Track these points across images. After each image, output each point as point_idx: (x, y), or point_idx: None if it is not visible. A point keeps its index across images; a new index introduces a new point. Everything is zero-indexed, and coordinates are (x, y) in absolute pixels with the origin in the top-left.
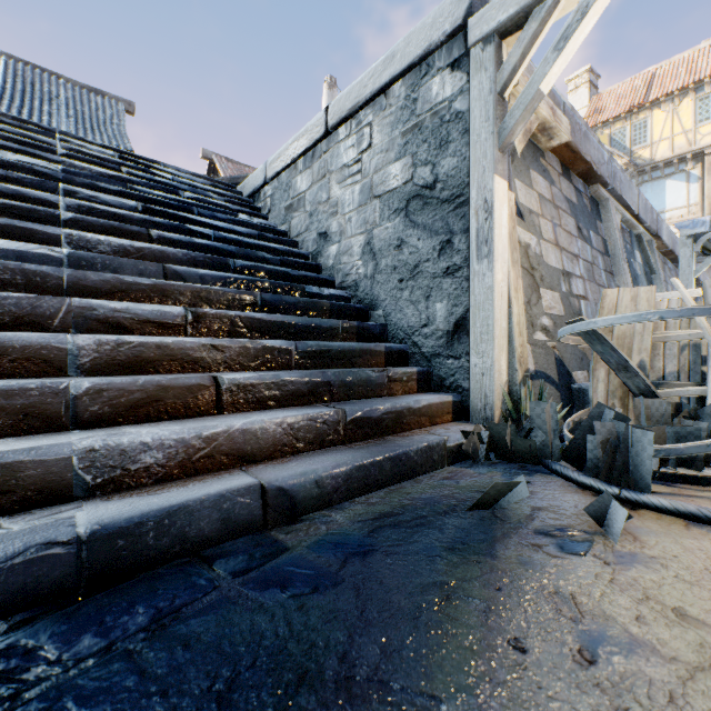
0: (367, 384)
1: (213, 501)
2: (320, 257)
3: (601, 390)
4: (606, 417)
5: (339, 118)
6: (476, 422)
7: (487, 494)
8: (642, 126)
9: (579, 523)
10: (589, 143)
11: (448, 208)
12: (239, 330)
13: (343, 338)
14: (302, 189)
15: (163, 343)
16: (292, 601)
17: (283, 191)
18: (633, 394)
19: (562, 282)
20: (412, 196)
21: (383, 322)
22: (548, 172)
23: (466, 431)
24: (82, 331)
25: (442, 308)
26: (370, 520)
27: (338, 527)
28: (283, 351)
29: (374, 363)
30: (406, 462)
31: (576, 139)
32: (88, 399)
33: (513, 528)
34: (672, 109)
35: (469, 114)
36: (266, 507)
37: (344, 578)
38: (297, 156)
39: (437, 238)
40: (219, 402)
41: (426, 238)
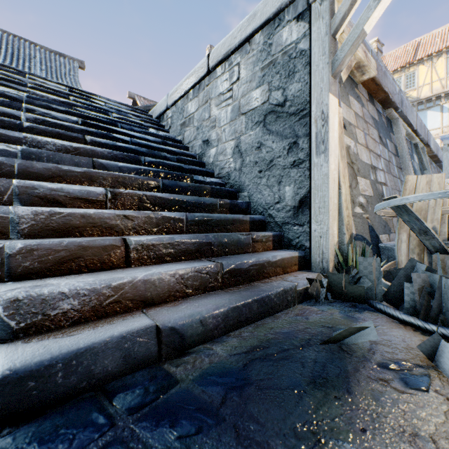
0: (237, 244)
1: (116, 342)
2: (204, 157)
3: (404, 248)
4: (417, 269)
5: (217, 61)
6: (315, 271)
7: (338, 334)
8: (412, 76)
9: (412, 357)
10: (387, 79)
11: (294, 119)
12: (145, 205)
13: (220, 211)
14: (192, 111)
15: (87, 214)
16: (179, 444)
17: (179, 113)
18: (430, 251)
19: (371, 173)
20: (268, 112)
21: (248, 201)
22: (360, 98)
23: (310, 278)
24: (26, 205)
25: (290, 190)
26: (243, 353)
27: (218, 360)
28: (177, 220)
29: (242, 229)
30: (268, 303)
31: (378, 76)
32: (20, 257)
33: (360, 361)
34: (431, 65)
35: (310, 52)
36: (160, 344)
37: (225, 415)
38: (188, 89)
39: (286, 140)
40: (127, 258)
41: (278, 141)
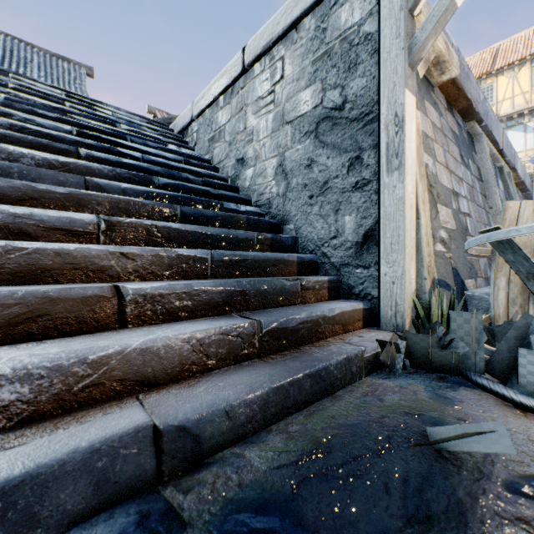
0: (281, 293)
1: (81, 461)
2: (238, 180)
3: (502, 297)
4: None
5: (254, 55)
6: (386, 329)
7: (442, 438)
8: (489, 89)
9: None
10: (470, 83)
11: (357, 126)
12: (155, 239)
13: (258, 249)
14: (223, 122)
15: (64, 250)
16: None
17: (207, 126)
18: None
19: (453, 200)
20: (322, 118)
21: (294, 235)
22: (437, 105)
23: (382, 341)
24: None
25: (351, 220)
26: (292, 465)
27: (252, 478)
28: (199, 260)
29: (287, 272)
30: (325, 378)
31: (460, 77)
32: None
33: (475, 481)
34: (513, 75)
35: (378, 35)
36: (160, 454)
37: None
38: (218, 93)
39: (346, 155)
40: (122, 315)
41: (335, 156)
